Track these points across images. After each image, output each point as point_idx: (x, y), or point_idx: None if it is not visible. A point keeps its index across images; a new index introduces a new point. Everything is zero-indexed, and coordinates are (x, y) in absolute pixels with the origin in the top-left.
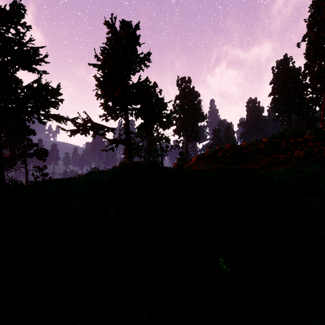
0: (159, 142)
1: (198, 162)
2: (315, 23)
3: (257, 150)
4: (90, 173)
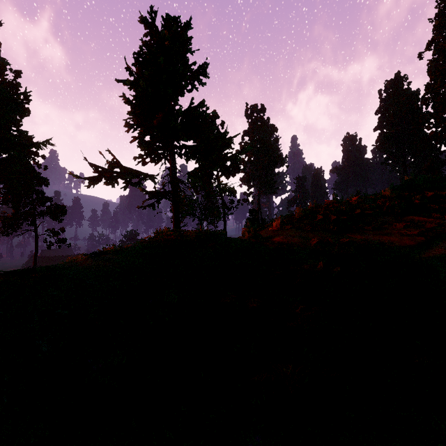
0: (221, 196)
1: (284, 229)
2: (445, 24)
3: (378, 208)
4: (97, 253)
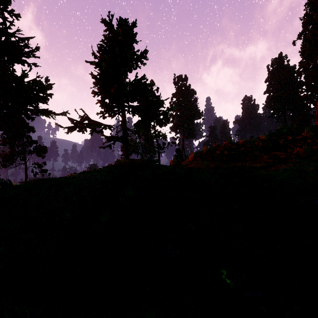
0: (156, 139)
1: (196, 160)
2: (311, 21)
3: (255, 147)
4: (84, 172)
